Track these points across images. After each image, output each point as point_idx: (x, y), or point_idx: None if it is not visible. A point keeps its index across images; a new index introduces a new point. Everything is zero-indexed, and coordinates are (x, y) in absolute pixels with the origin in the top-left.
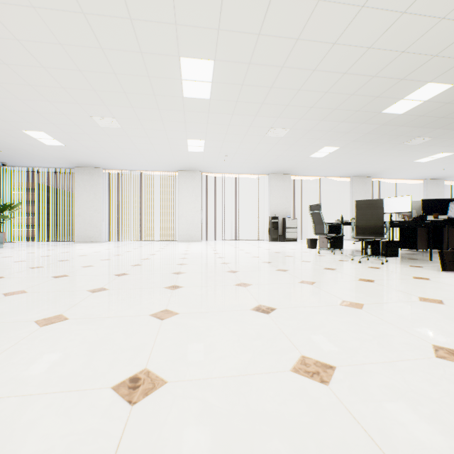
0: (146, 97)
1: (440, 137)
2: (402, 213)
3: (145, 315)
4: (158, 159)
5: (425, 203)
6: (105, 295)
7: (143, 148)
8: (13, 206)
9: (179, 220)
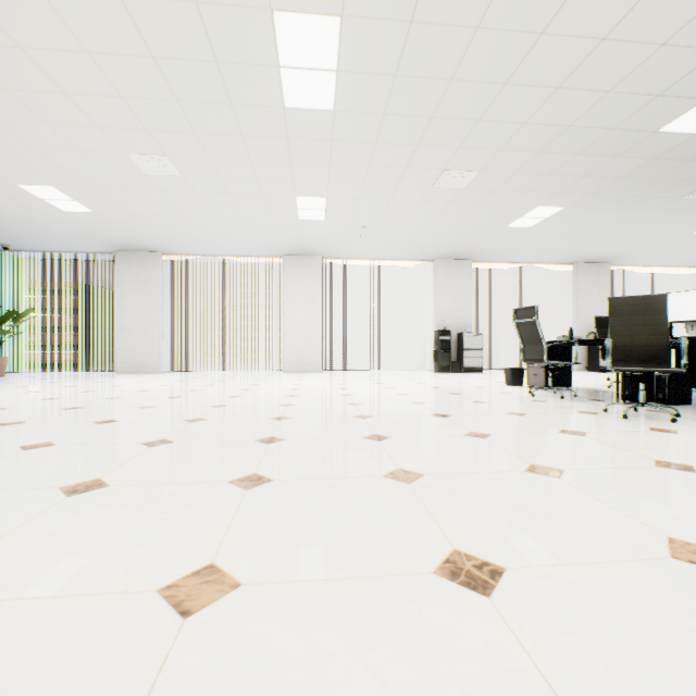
0: (217, 110)
1: None
2: None
3: (148, 590)
4: (250, 236)
5: None
6: (89, 504)
7: (223, 215)
8: (20, 314)
9: (285, 338)
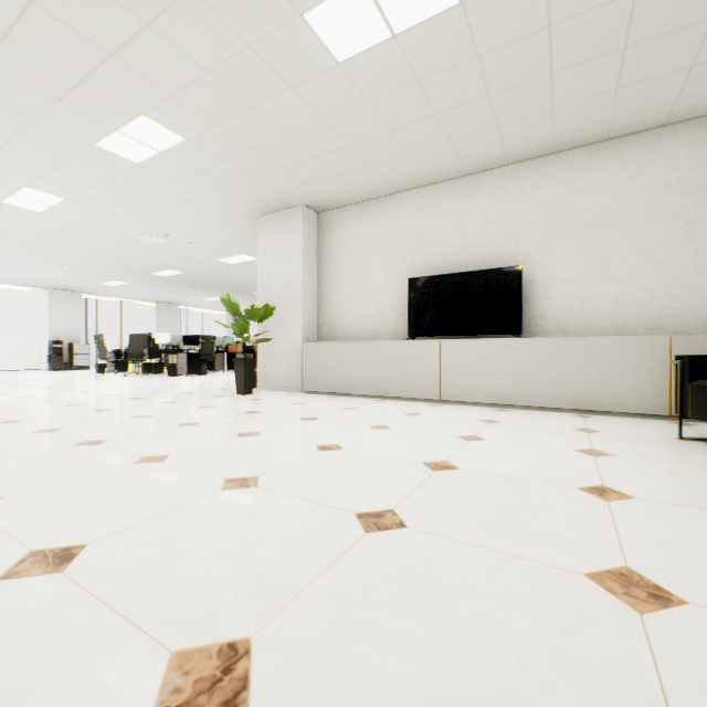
0: None
1: (206, 290)
2: (173, 343)
3: None
4: None
5: (186, 337)
6: None
7: None
8: None
9: None
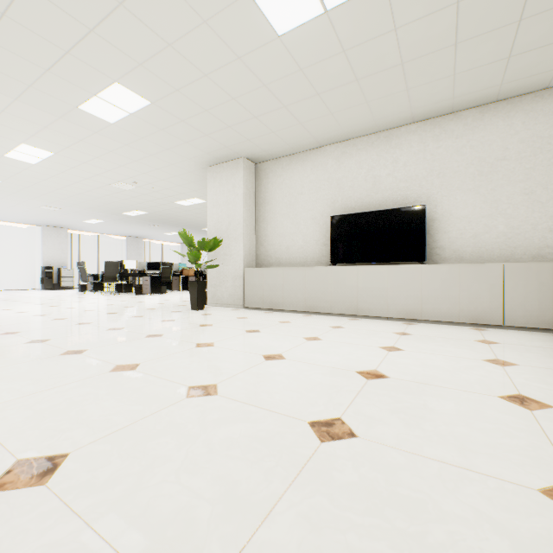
0: None
1: (165, 226)
2: (139, 268)
3: None
4: None
5: (149, 264)
6: None
7: None
8: None
9: None
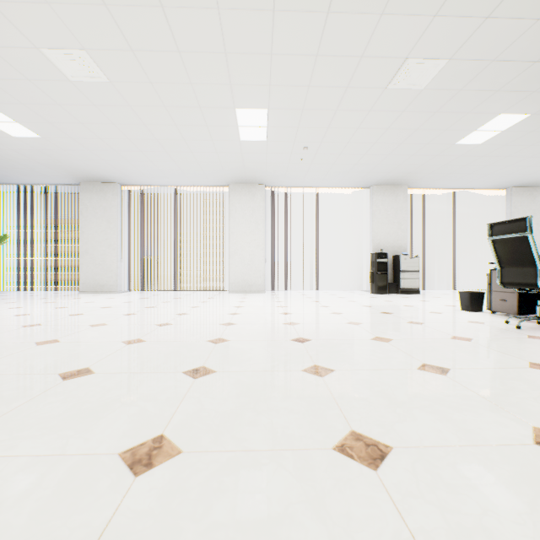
0: None
1: None
2: None
3: None
4: (195, 162)
5: None
6: None
7: (165, 137)
8: None
9: (230, 260)
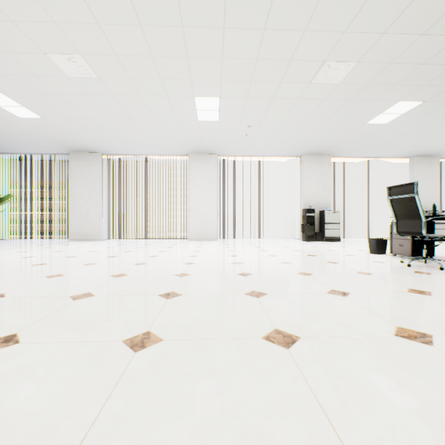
0: None
1: None
2: None
3: None
4: (162, 137)
5: None
6: None
7: (139, 118)
8: (1, 198)
9: (190, 214)
